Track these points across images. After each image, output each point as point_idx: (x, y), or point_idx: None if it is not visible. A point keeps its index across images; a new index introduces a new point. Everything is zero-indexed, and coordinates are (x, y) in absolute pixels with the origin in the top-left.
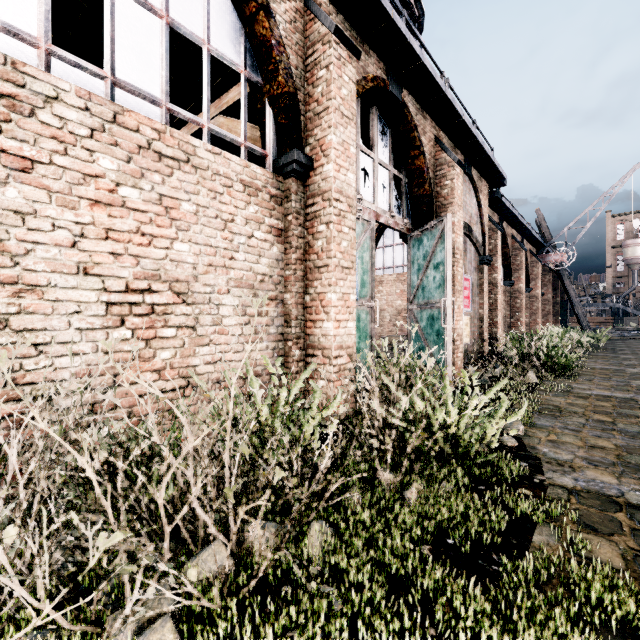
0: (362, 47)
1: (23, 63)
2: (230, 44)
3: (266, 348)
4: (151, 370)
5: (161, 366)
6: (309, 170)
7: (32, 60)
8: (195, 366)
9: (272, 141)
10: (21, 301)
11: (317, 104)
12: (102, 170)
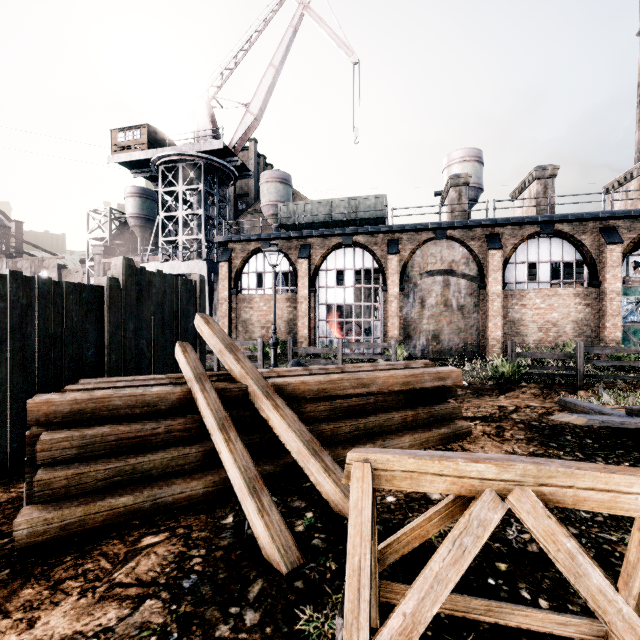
0: (638, 222)
1: (524, 289)
2: (570, 256)
3: (582, 339)
4: (547, 342)
5: (549, 341)
6: (600, 284)
7: (524, 286)
8: (558, 342)
9: (586, 276)
10: (524, 328)
11: (603, 264)
12: (537, 302)
